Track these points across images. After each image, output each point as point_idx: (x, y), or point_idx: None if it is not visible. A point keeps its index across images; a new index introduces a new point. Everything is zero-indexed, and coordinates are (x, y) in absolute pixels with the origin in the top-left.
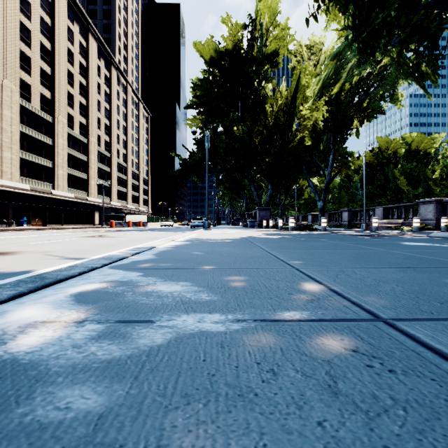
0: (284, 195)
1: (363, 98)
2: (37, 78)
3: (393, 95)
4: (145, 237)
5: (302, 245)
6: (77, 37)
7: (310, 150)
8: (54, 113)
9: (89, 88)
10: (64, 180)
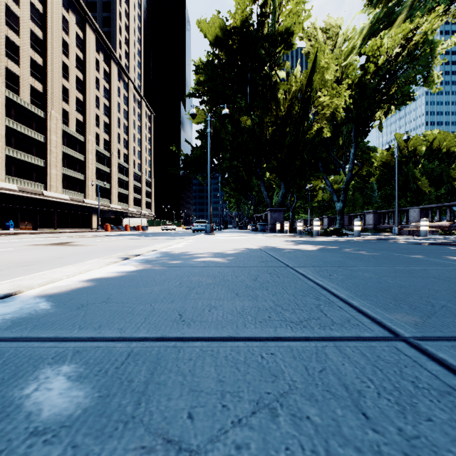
0: (295, 197)
1: (390, 83)
2: (27, 68)
3: (427, 77)
4: (119, 246)
5: (432, 281)
6: (73, 27)
7: (327, 145)
8: (47, 107)
9: (87, 83)
10: (57, 180)
